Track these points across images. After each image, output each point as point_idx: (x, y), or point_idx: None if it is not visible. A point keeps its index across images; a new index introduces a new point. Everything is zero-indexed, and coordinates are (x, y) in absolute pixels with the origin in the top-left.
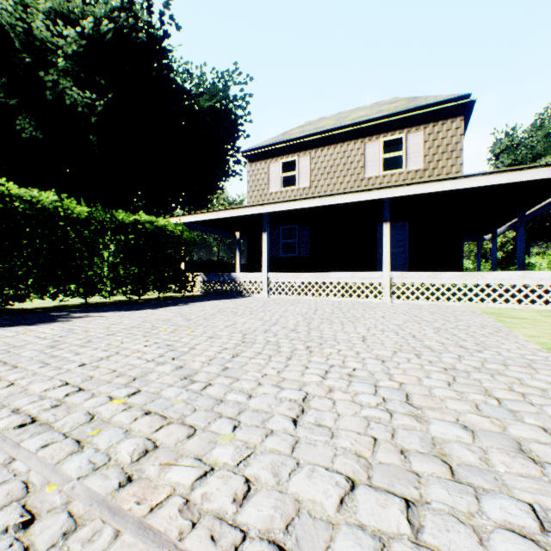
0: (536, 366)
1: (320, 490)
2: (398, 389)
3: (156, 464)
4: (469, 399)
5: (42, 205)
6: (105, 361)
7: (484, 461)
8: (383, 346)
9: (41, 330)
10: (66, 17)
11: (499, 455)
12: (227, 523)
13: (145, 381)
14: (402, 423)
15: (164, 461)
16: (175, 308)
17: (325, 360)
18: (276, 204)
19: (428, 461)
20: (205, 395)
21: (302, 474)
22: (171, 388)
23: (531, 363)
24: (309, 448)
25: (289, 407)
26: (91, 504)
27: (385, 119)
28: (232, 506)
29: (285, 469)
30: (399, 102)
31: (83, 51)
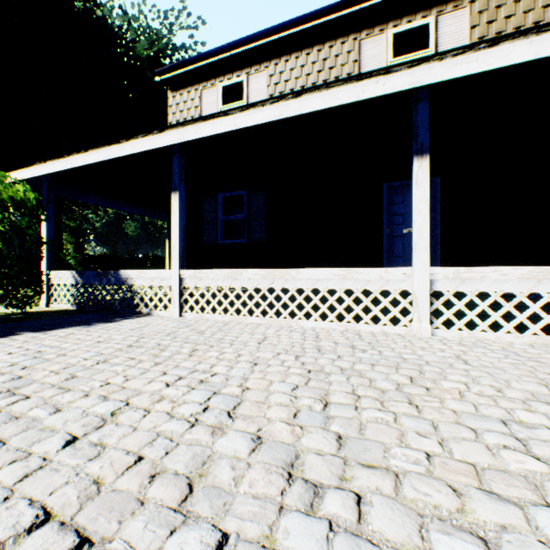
0: None
1: None
2: None
3: None
4: None
5: None
6: None
7: None
8: None
9: None
10: None
11: None
12: None
13: None
14: None
15: None
16: None
17: None
18: (188, 126)
19: None
20: None
21: None
22: None
23: None
24: None
25: None
26: None
27: None
28: None
29: None
30: None
31: None
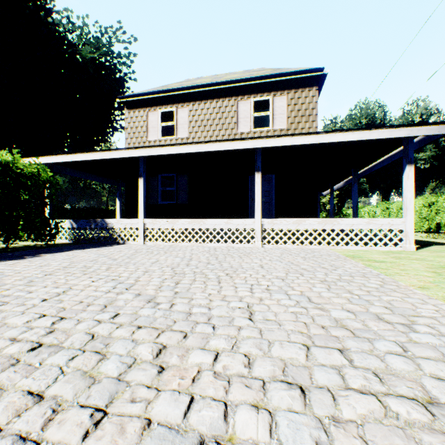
0: None
1: None
2: None
3: None
4: None
5: None
6: None
7: None
8: (283, 330)
9: None
10: None
11: None
12: None
13: None
14: None
15: None
16: (5, 264)
17: (184, 411)
18: (152, 148)
19: None
20: None
21: None
22: None
23: None
24: None
25: None
26: None
27: (255, 80)
28: None
29: None
30: (266, 71)
31: None
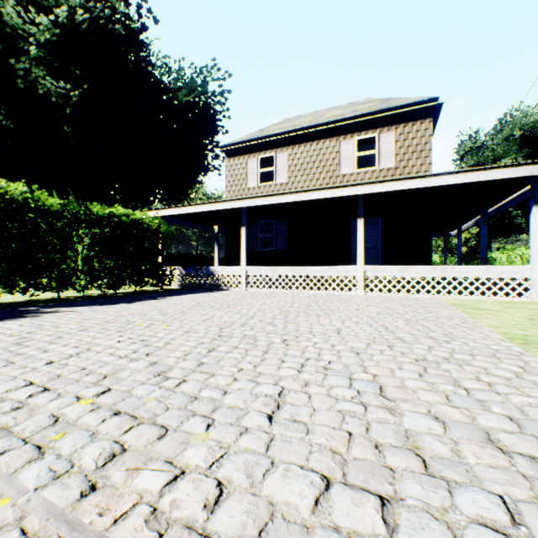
0: (500, 355)
1: (295, 491)
2: (372, 381)
3: (123, 469)
4: (440, 389)
5: (11, 196)
6: (75, 358)
7: (455, 452)
8: (357, 338)
9: (8, 326)
10: (39, 4)
11: (470, 446)
12: (197, 533)
13: (116, 379)
14: (376, 416)
15: (132, 466)
16: (151, 302)
17: (301, 353)
18: (254, 199)
19: (402, 454)
20: (179, 392)
21: (277, 474)
22: (144, 386)
23: (495, 353)
24: (284, 446)
25: (265, 403)
26: (48, 519)
27: (359, 118)
28: (203, 513)
29: (259, 470)
30: (372, 103)
31: (57, 40)
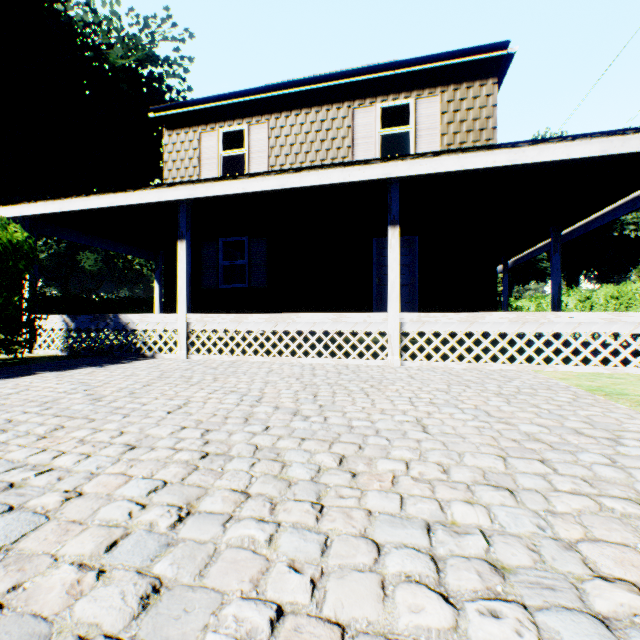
0: None
1: None
2: None
3: None
4: None
5: None
6: None
7: None
8: None
9: None
10: None
11: None
12: None
13: None
14: None
15: None
16: None
17: None
18: (199, 184)
19: None
20: None
21: None
22: None
23: None
24: None
25: None
26: None
27: (385, 70)
28: None
29: None
30: None
31: None
